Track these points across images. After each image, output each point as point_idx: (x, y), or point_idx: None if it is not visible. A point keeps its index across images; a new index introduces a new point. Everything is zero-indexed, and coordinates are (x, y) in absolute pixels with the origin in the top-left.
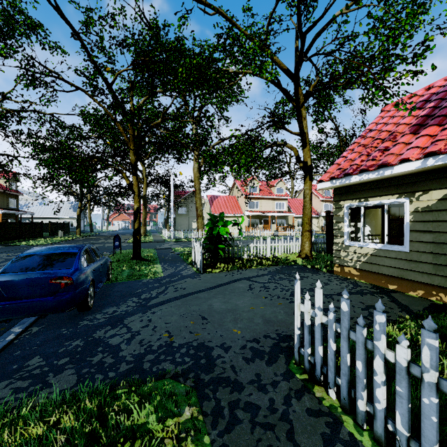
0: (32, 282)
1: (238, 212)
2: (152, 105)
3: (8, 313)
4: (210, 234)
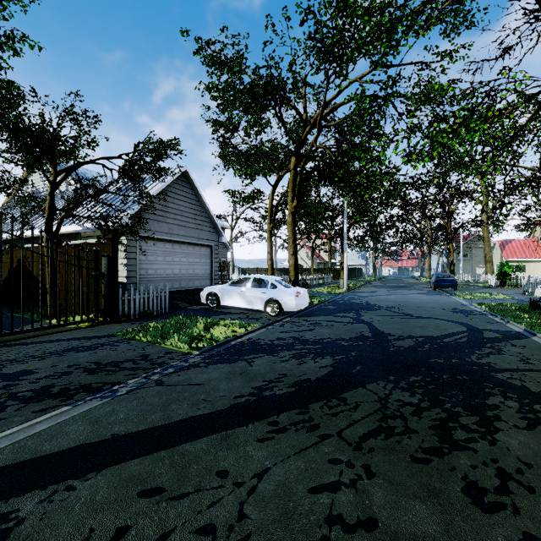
0: (447, 280)
1: (540, 256)
2: (443, 179)
3: (443, 286)
4: (500, 272)
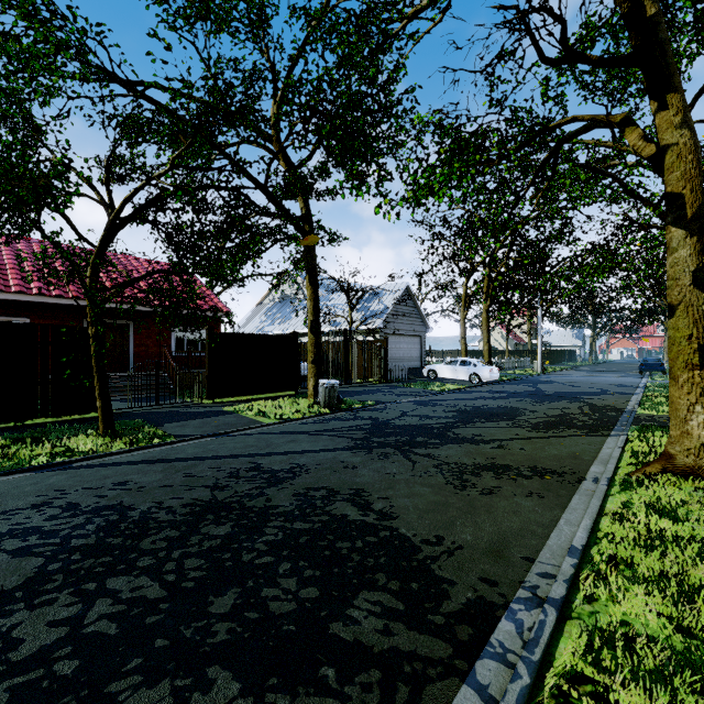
0: (653, 364)
1: None
2: None
3: (648, 370)
4: None
